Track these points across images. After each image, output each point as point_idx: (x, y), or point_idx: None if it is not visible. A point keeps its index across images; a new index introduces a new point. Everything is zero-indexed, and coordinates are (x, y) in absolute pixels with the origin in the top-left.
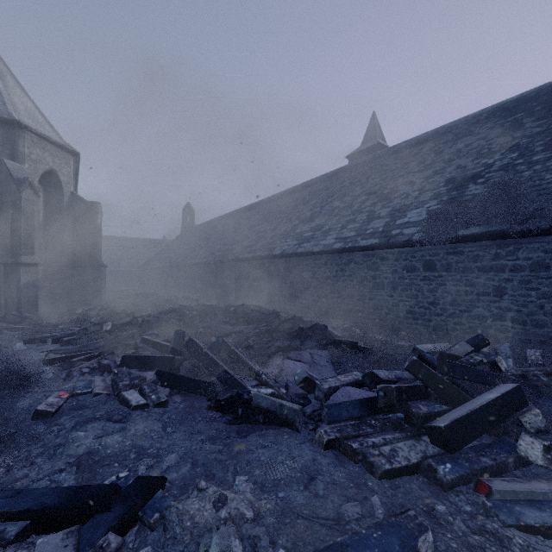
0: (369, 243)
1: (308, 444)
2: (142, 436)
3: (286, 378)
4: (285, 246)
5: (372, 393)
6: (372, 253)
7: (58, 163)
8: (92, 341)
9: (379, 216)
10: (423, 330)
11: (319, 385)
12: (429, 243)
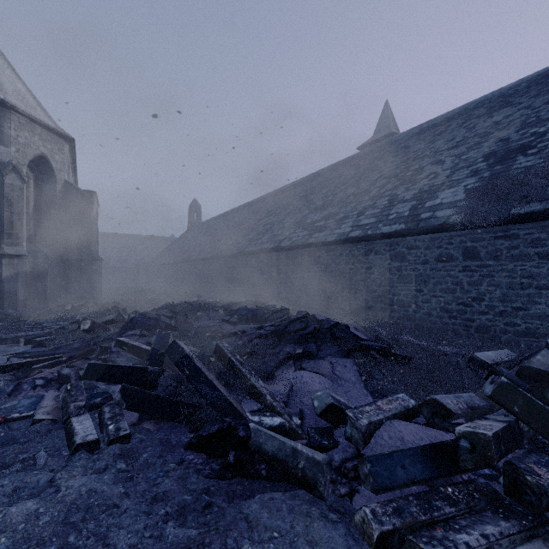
0: (393, 229)
1: (342, 531)
2: (72, 505)
3: (301, 400)
4: (295, 237)
5: (433, 432)
6: (396, 240)
7: (49, 148)
8: (68, 342)
9: (403, 200)
10: (463, 332)
11: (353, 418)
12: (473, 225)
